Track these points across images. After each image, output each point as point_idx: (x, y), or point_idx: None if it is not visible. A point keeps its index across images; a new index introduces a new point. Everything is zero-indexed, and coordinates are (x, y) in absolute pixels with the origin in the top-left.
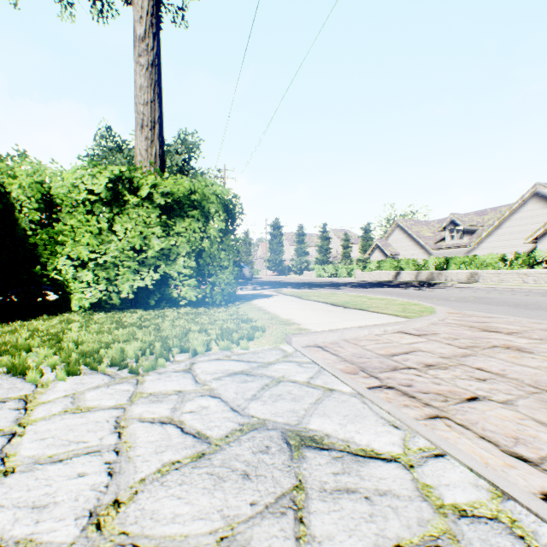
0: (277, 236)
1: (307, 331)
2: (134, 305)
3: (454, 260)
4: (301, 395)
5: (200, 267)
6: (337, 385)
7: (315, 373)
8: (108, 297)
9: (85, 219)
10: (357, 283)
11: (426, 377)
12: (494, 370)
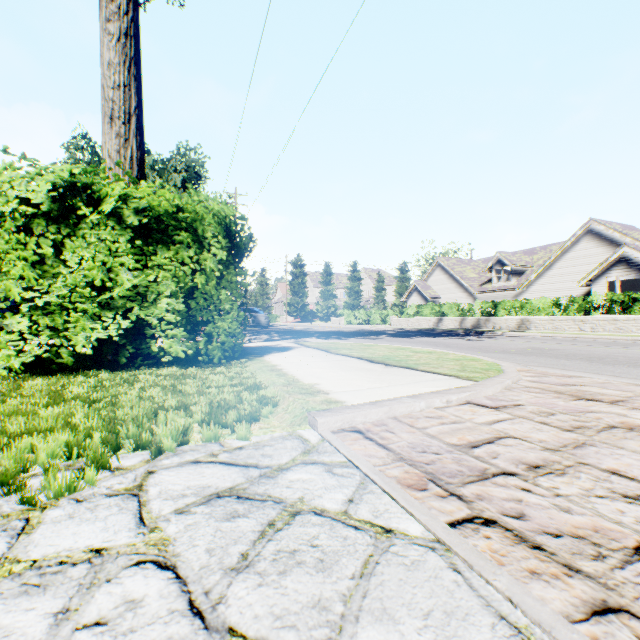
0: (299, 275)
1: (339, 404)
2: (97, 364)
3: (503, 304)
4: (334, 550)
5: (191, 312)
6: (396, 520)
7: (356, 488)
8: (59, 354)
9: (14, 240)
10: (394, 331)
11: (541, 494)
12: (639, 475)
